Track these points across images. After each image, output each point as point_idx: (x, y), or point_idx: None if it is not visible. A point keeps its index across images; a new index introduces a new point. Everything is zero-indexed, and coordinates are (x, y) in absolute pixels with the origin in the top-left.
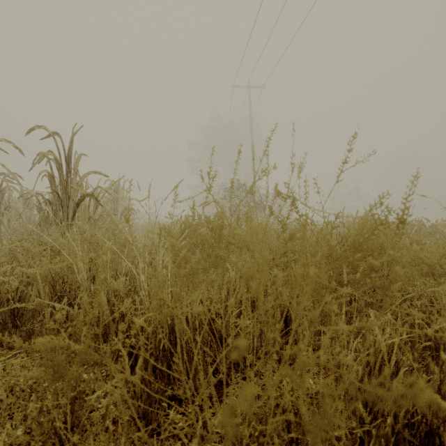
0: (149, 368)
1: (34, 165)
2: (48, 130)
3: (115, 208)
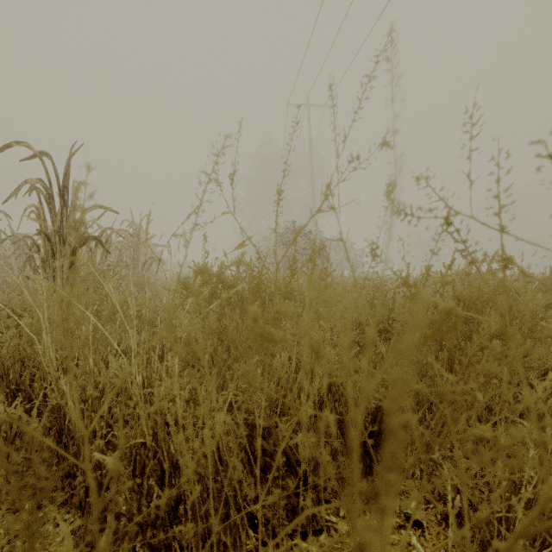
0: (126, 551)
1: (11, 196)
2: (32, 148)
3: (135, 256)
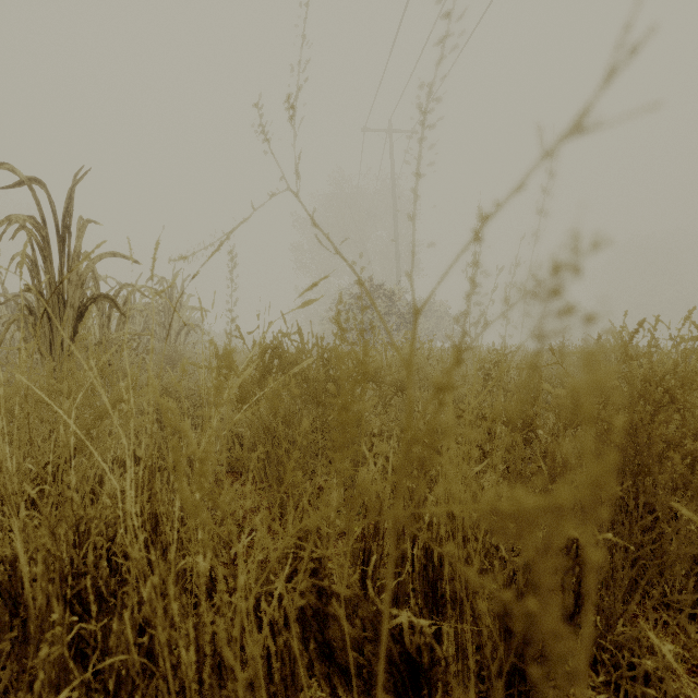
0: None
1: None
2: (18, 173)
3: (166, 323)
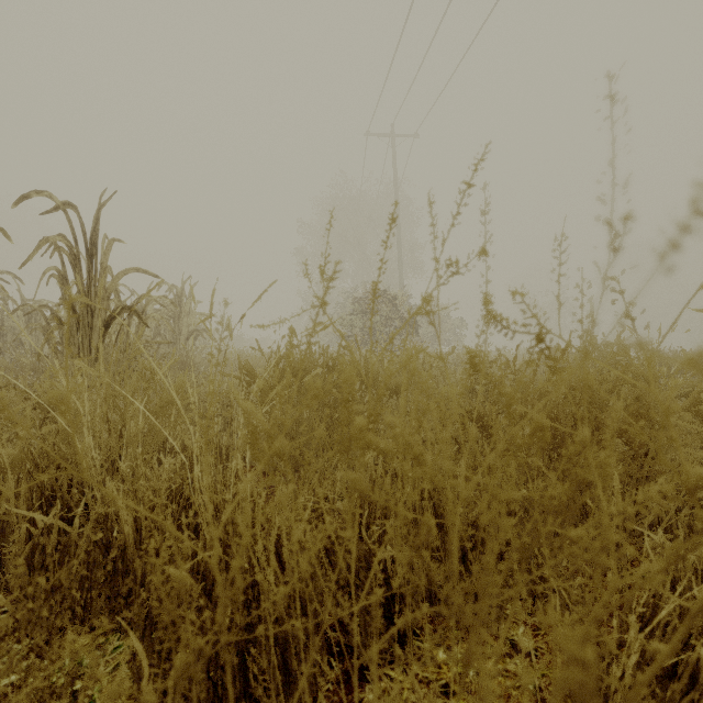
0: (199, 674)
1: (29, 258)
2: (55, 199)
3: (176, 329)
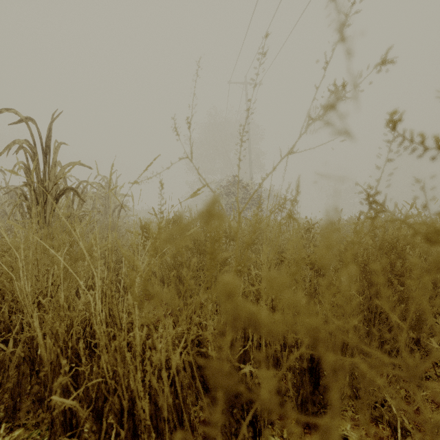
0: None
1: (1, 153)
2: (19, 114)
3: (106, 204)
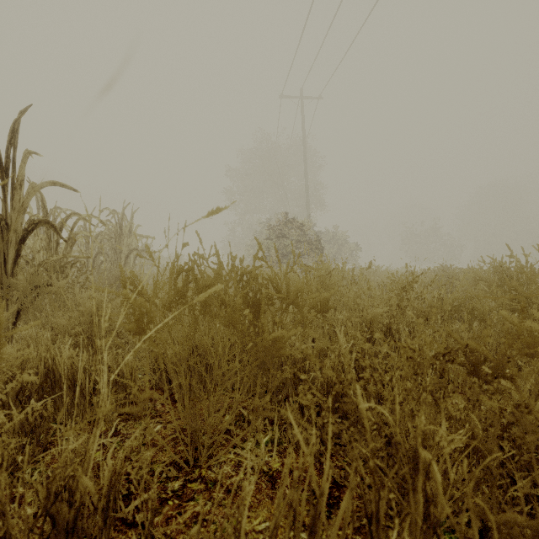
0: None
1: None
2: None
3: (117, 248)
